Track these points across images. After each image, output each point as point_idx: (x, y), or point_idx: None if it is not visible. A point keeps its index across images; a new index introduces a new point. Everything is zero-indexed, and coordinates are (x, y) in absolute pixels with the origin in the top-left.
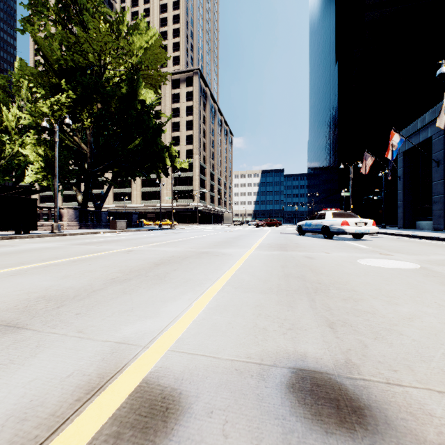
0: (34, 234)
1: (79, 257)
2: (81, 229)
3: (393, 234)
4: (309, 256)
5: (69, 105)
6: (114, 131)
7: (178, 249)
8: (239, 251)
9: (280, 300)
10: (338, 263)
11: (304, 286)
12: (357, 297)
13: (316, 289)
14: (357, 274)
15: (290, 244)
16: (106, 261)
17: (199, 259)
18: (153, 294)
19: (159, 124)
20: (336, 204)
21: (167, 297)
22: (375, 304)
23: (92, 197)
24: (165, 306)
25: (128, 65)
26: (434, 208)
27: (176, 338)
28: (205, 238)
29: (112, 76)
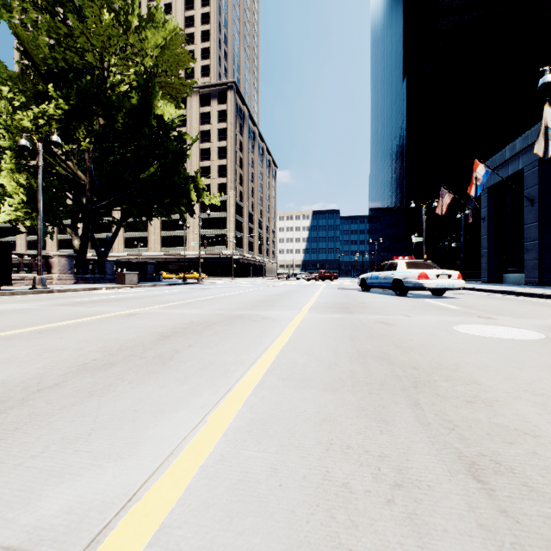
0: (6, 291)
1: (51, 325)
2: (77, 284)
3: (479, 290)
4: (384, 320)
5: (61, 119)
6: (122, 156)
7: (201, 312)
8: (286, 314)
9: (362, 406)
10: (428, 332)
11: (393, 375)
12: (487, 396)
13: (414, 380)
14: (464, 350)
15: (353, 303)
16: (90, 330)
17: (229, 327)
18: (141, 396)
19: (182, 148)
20: (403, 252)
21: (163, 403)
22: (525, 411)
23: (94, 243)
24: (154, 424)
25: (140, 68)
26: (527, 257)
27: (154, 527)
28: (241, 295)
29: (119, 83)
